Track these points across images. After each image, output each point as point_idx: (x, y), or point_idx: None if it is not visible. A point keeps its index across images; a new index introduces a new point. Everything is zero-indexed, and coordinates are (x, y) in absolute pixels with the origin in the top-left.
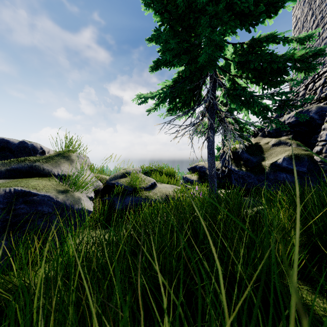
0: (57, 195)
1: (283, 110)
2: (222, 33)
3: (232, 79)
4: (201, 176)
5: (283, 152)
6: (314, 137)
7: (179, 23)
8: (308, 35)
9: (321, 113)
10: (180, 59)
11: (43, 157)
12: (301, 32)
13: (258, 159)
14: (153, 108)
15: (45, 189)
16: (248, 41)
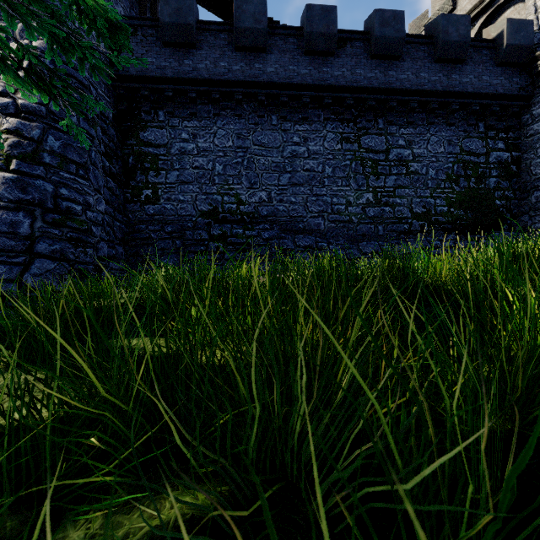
0: None
1: None
2: None
3: None
4: None
5: None
6: None
7: None
8: None
9: None
10: None
11: None
12: None
13: None
14: None
15: None
16: None
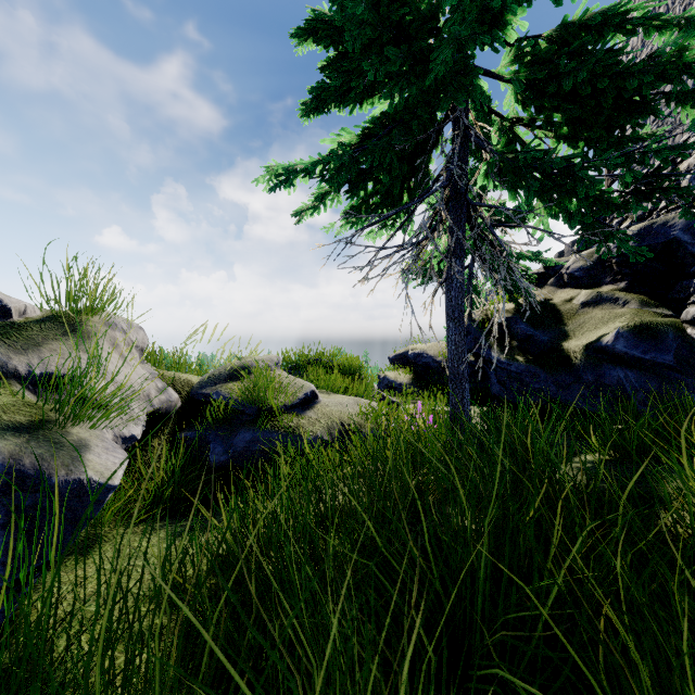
0: None
1: None
2: None
3: (511, 130)
4: (419, 374)
5: (610, 320)
6: (682, 285)
7: None
8: None
9: None
10: (380, 58)
11: None
12: (638, 56)
13: (553, 336)
14: (308, 207)
15: None
16: (553, 30)
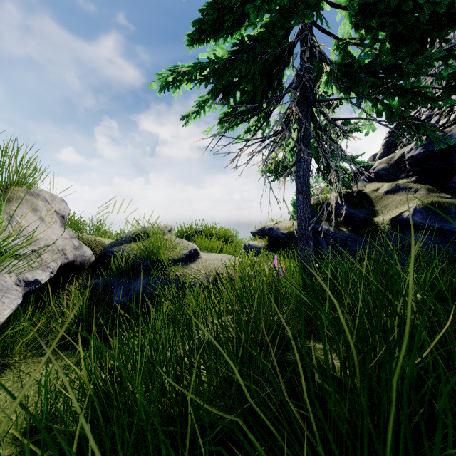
0: None
1: (394, 143)
2: None
3: (346, 47)
4: (272, 242)
5: (406, 202)
6: None
7: None
8: None
9: None
10: None
11: None
12: None
13: (367, 214)
14: (192, 112)
15: None
16: None
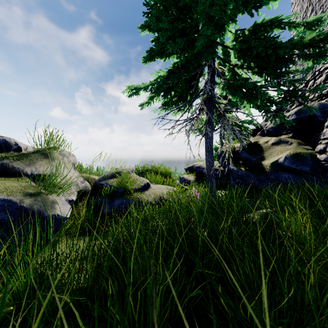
0: (23, 199)
1: (282, 108)
2: (223, 10)
3: (233, 70)
4: (198, 176)
5: (283, 151)
6: (316, 135)
7: (174, 4)
8: (317, 19)
9: (323, 110)
10: (174, 43)
11: (15, 153)
12: None
13: (258, 158)
14: (146, 102)
15: (6, 192)
16: (250, 27)
